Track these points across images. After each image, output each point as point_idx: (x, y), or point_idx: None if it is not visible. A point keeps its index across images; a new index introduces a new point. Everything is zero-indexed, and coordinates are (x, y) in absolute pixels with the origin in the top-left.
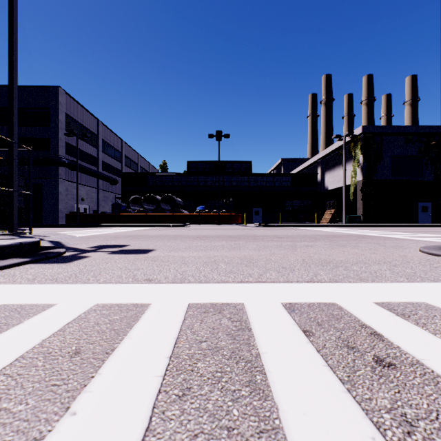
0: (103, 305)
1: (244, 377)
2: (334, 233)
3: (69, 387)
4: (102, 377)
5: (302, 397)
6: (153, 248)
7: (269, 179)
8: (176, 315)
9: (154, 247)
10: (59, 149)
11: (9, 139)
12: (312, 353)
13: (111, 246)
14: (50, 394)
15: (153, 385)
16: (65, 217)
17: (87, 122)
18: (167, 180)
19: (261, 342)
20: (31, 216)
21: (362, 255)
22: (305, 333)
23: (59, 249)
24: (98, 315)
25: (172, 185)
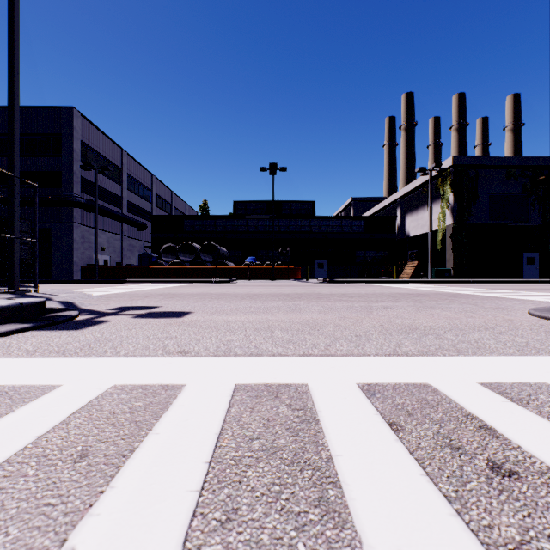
0: (122, 387)
1: (311, 492)
2: (418, 291)
3: (68, 508)
4: (115, 492)
5: (395, 523)
6: (190, 310)
7: (335, 223)
8: (218, 401)
9: (192, 309)
10: (73, 185)
11: (8, 172)
12: (403, 456)
13: (138, 307)
14: (41, 519)
15: (185, 505)
16: (81, 271)
17: (109, 152)
18: (209, 225)
19: (333, 440)
20: (36, 269)
21: (456, 320)
22: (392, 427)
23: (70, 311)
24: (114, 401)
25: (215, 231)
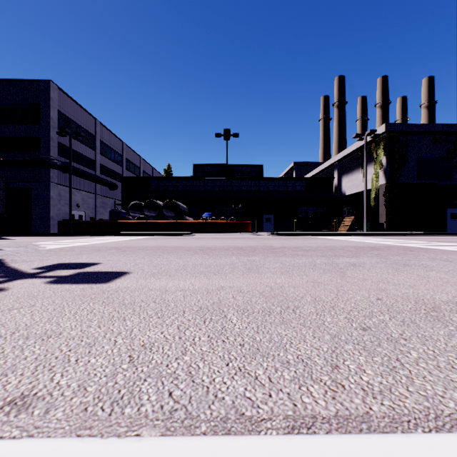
0: None
1: None
2: (365, 243)
3: None
4: None
5: None
6: (129, 269)
7: (281, 184)
8: None
9: (132, 268)
10: (50, 149)
11: None
12: None
13: (72, 265)
14: None
15: None
16: (57, 225)
17: (83, 121)
18: (171, 185)
19: None
20: None
21: None
22: None
23: None
24: None
25: (176, 190)
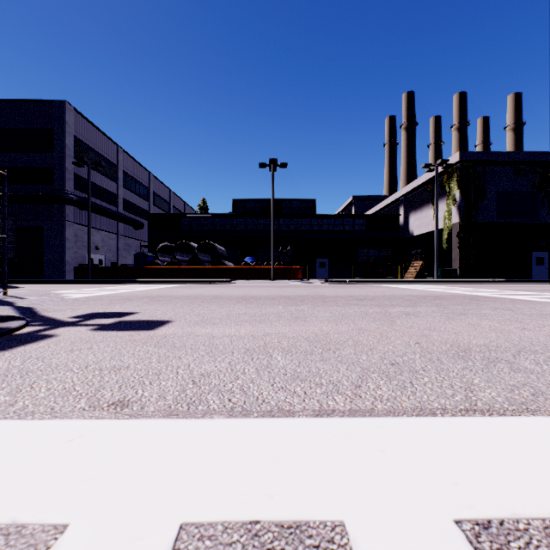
0: None
1: None
2: (431, 292)
3: None
4: None
5: None
6: (170, 318)
7: (337, 222)
8: None
9: (173, 317)
10: (65, 182)
11: None
12: None
13: (109, 314)
14: None
15: None
16: (74, 271)
17: (103, 148)
18: (207, 224)
19: None
20: (5, 268)
21: (510, 334)
22: None
23: (15, 321)
24: None
25: (213, 230)
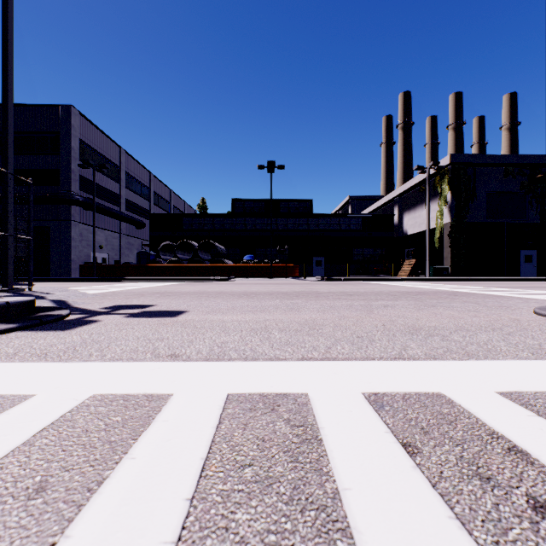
0: (101, 397)
1: (316, 544)
2: (417, 289)
3: None
4: (69, 544)
5: None
6: (185, 309)
7: (333, 221)
8: (207, 416)
9: (187, 308)
10: (71, 183)
11: (1, 168)
12: (425, 491)
13: (132, 306)
14: None
15: None
16: (79, 269)
17: (107, 150)
18: (207, 223)
19: (339, 467)
20: (31, 267)
21: (460, 319)
22: (407, 449)
23: (61, 310)
24: (90, 416)
25: (213, 229)
